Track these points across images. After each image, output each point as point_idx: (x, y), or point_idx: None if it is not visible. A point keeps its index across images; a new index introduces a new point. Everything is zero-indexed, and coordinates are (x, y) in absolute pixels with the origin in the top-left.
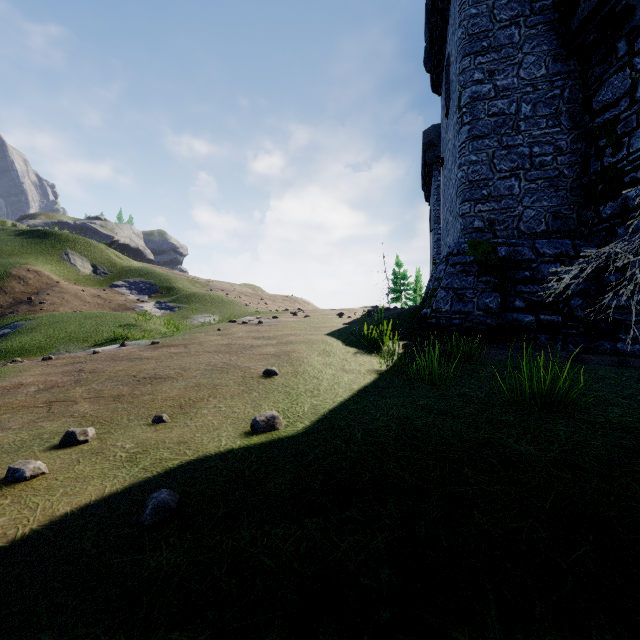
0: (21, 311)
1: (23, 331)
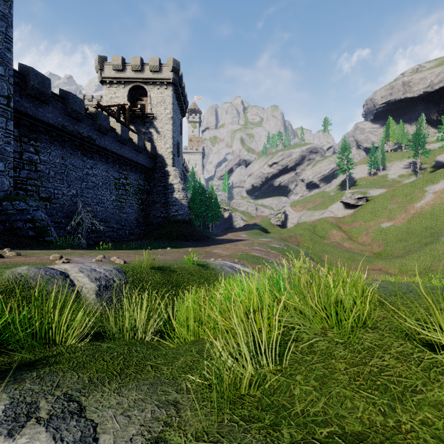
0: None
1: None
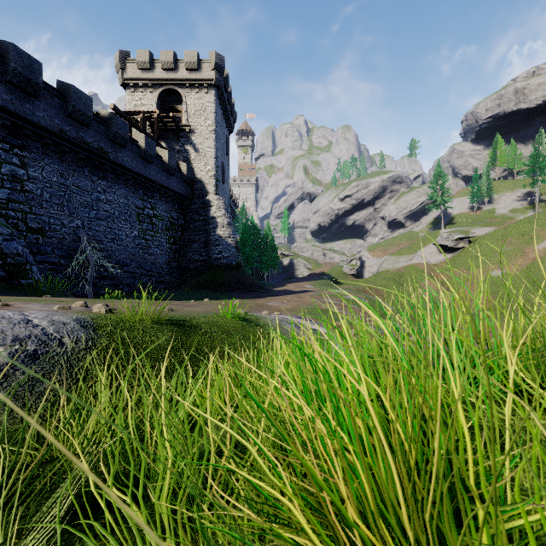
0: None
1: None
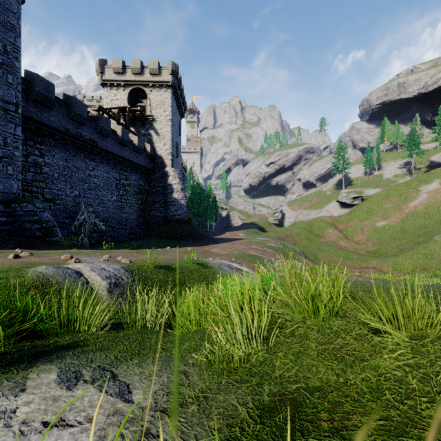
0: None
1: None
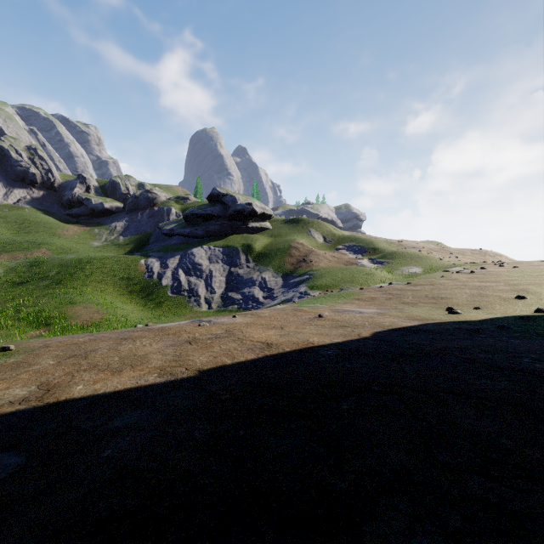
0: (303, 266)
1: (317, 276)
